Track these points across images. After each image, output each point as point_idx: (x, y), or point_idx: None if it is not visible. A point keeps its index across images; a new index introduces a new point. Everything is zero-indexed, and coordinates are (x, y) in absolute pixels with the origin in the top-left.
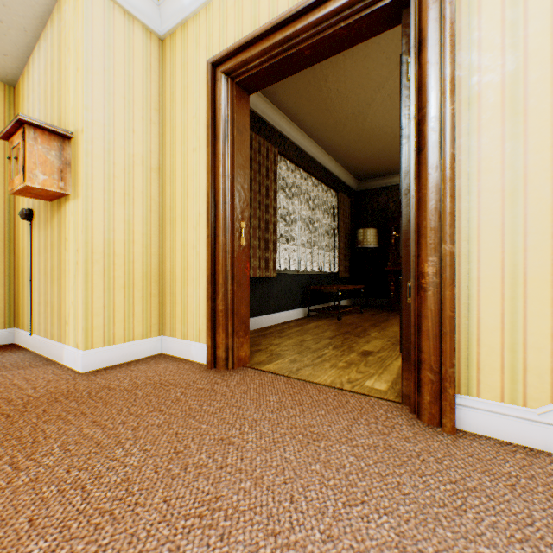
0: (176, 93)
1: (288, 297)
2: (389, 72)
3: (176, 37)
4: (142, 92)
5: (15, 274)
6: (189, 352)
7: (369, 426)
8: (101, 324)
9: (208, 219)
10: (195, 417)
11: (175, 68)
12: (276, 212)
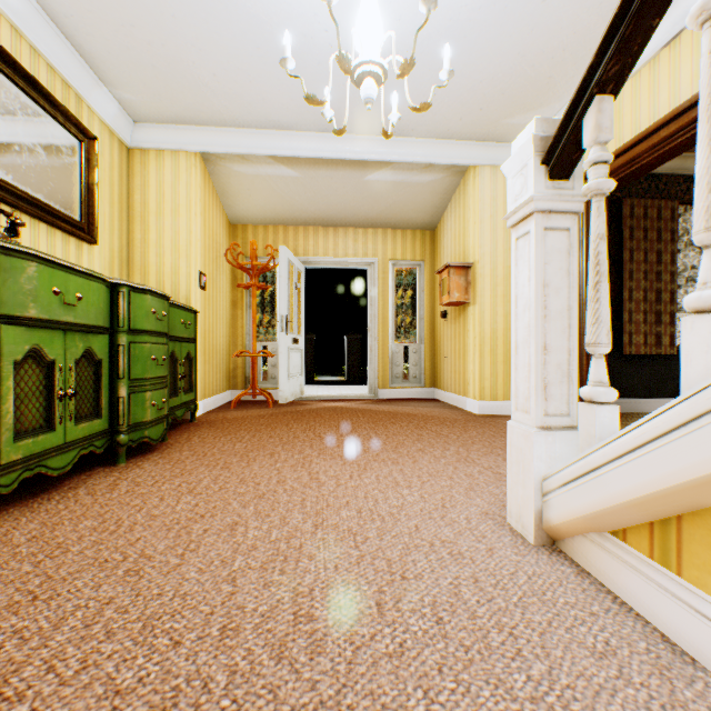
0: None
1: None
2: None
3: None
4: None
5: (434, 353)
6: None
7: None
8: (488, 385)
9: None
10: None
11: None
12: (673, 277)
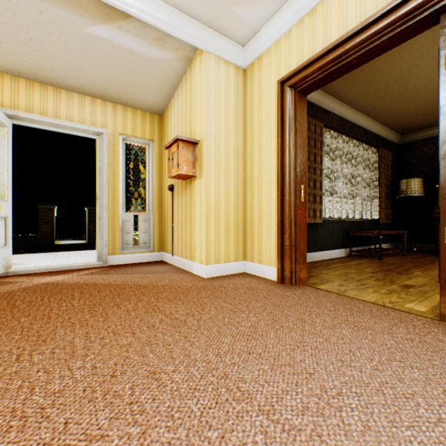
0: (254, 103)
1: (331, 239)
2: (433, 40)
3: (254, 67)
4: (233, 107)
5: (163, 221)
6: (263, 272)
7: (407, 329)
8: (213, 251)
9: (278, 184)
10: (279, 306)
11: (253, 87)
12: (321, 172)
